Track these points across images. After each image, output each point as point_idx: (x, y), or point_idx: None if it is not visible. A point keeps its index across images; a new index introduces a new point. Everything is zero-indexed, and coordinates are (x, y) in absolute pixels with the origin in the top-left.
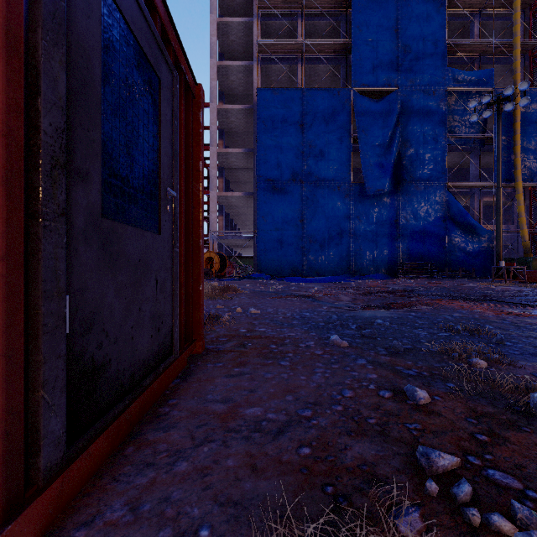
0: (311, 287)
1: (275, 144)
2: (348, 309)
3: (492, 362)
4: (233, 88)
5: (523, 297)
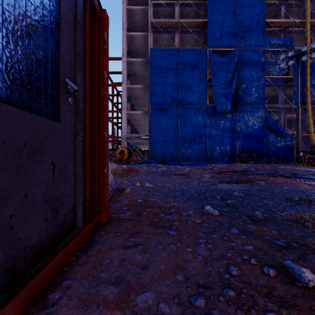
0: (184, 168)
1: (161, 82)
2: (211, 183)
3: None
4: (136, 49)
5: None
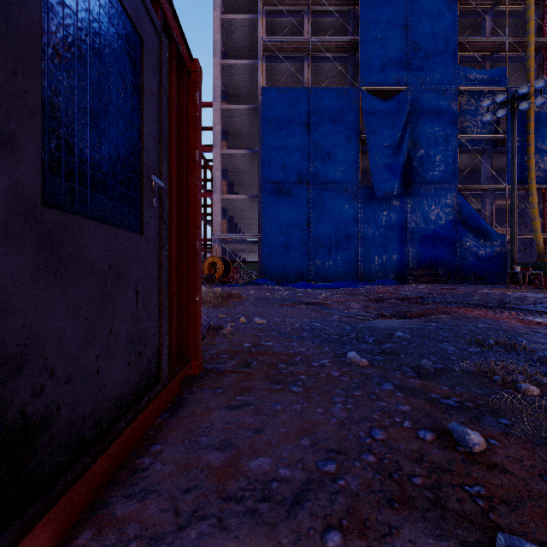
0: (319, 293)
1: (281, 145)
2: (361, 318)
3: (544, 388)
4: (237, 88)
5: (545, 304)
